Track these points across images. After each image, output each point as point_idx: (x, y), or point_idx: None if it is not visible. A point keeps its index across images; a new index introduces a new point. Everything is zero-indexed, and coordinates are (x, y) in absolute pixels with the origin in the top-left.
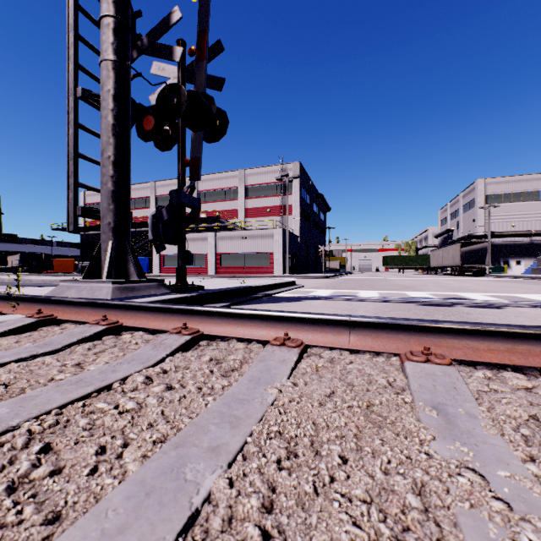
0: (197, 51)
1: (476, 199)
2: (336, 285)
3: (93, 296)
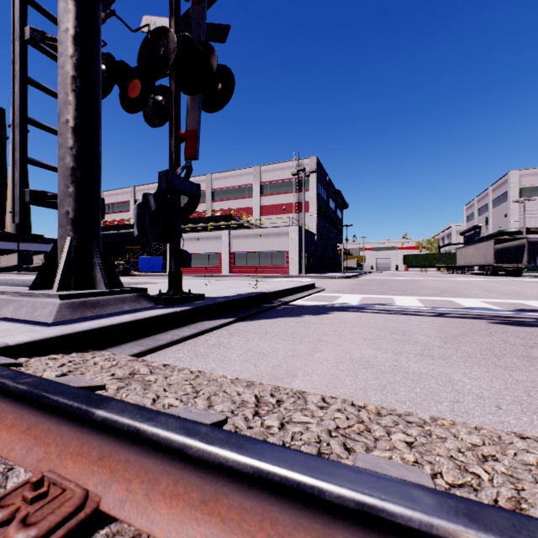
0: None
1: (508, 193)
2: (360, 287)
3: (31, 316)
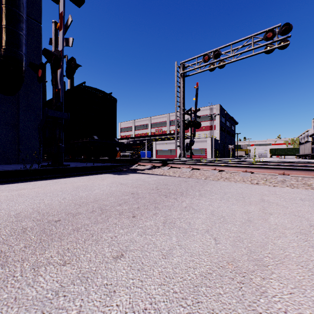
0: (194, 111)
1: None
2: None
3: None
